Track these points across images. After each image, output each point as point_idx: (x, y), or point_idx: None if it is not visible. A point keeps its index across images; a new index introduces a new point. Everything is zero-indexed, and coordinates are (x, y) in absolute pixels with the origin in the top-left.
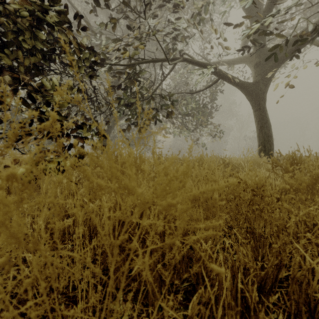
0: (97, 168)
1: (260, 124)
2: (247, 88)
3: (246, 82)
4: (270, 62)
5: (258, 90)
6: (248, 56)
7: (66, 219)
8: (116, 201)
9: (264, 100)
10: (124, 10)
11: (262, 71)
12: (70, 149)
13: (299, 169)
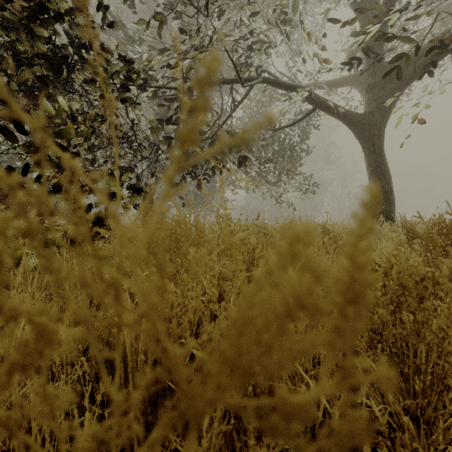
0: None
1: (376, 175)
2: (356, 121)
3: (354, 113)
4: (390, 82)
5: (373, 124)
6: (358, 74)
7: (76, 324)
8: None
9: (381, 140)
10: (175, 5)
11: (378, 96)
12: (88, 211)
13: (451, 243)
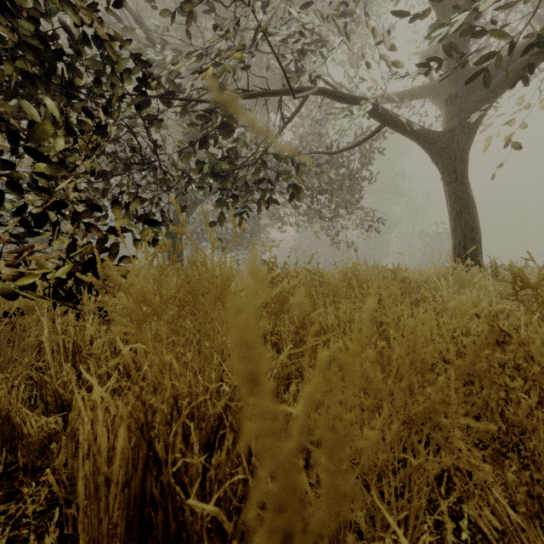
0: (106, 297)
1: (458, 208)
2: (433, 141)
3: (431, 130)
4: (476, 92)
5: (454, 145)
6: (435, 83)
7: (56, 409)
8: (140, 397)
9: (464, 164)
10: None
11: (461, 110)
12: None
13: None
